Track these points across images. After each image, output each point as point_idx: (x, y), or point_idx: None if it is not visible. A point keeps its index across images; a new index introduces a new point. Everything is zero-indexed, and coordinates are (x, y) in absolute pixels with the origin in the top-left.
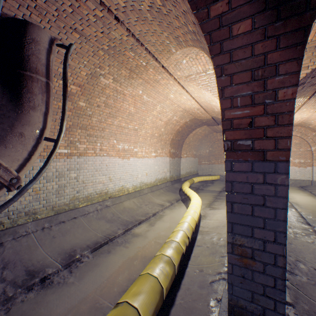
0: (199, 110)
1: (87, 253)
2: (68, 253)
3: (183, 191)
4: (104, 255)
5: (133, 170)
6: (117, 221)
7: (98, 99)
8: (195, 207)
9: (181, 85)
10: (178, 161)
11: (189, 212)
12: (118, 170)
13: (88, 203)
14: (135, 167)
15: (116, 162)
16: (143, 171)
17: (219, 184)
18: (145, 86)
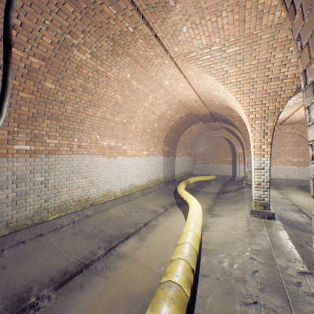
0: (197, 102)
1: (48, 292)
2: (18, 295)
3: (179, 195)
4: (73, 294)
5: (121, 171)
6: (99, 236)
7: (73, 81)
8: (196, 217)
9: (178, 68)
10: (172, 160)
11: (190, 226)
12: (102, 171)
13: (61, 213)
14: (123, 167)
15: (99, 161)
16: (133, 172)
17: (215, 184)
18: (134, 67)
